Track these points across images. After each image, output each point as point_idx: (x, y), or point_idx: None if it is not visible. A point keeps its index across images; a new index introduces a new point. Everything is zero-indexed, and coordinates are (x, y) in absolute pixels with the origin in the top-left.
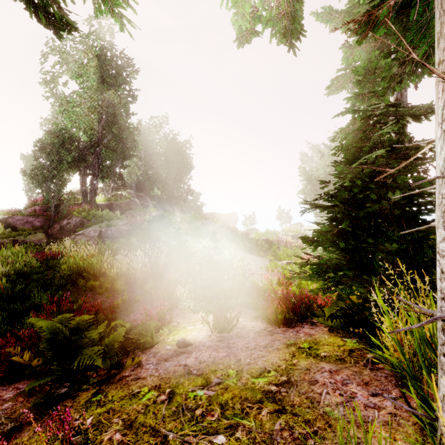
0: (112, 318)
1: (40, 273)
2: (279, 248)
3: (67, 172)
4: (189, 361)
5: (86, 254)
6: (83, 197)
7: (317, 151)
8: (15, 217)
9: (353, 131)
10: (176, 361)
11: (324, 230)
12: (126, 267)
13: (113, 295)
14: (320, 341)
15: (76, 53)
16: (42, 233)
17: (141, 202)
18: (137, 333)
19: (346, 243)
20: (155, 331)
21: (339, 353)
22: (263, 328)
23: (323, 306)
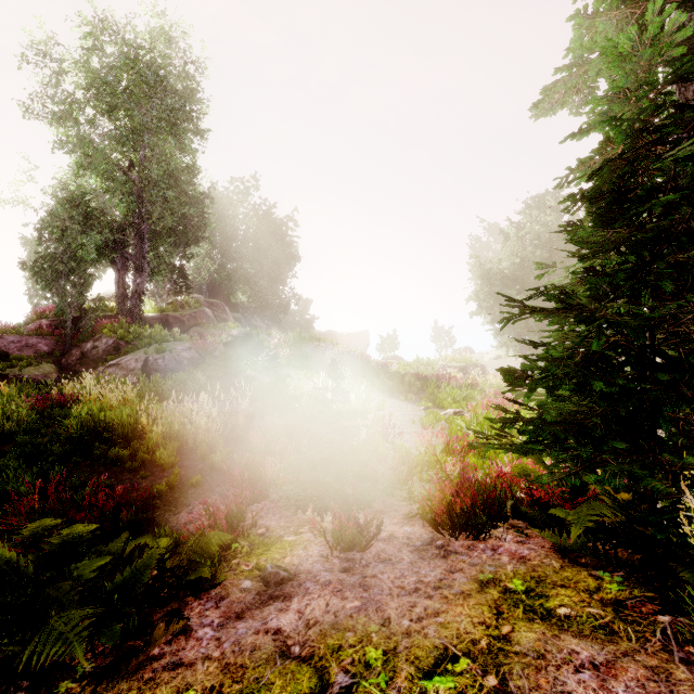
0: (146, 518)
1: (31, 433)
2: (438, 388)
3: (93, 264)
4: (285, 621)
5: (117, 398)
6: (120, 306)
7: (496, 234)
8: (7, 337)
9: (614, 158)
10: (259, 619)
11: (556, 356)
12: (181, 422)
13: (154, 472)
14: (545, 576)
15: (109, 72)
16: (50, 364)
17: (215, 314)
18: (189, 551)
19: (600, 381)
20: (223, 547)
21: (596, 610)
22: (426, 541)
23: (545, 503)
